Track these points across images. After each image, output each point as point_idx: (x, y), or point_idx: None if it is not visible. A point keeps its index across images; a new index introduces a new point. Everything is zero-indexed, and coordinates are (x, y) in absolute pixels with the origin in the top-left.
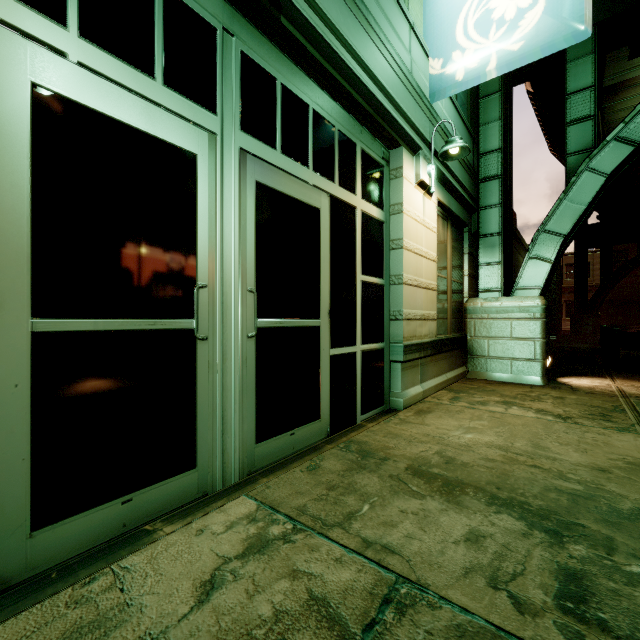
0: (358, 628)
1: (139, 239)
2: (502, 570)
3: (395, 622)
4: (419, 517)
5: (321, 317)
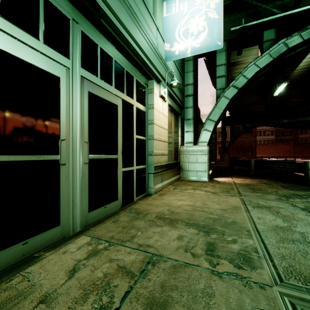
0: (138, 273)
1: (31, 116)
2: (189, 246)
3: (152, 268)
4: (160, 233)
5: (118, 154)
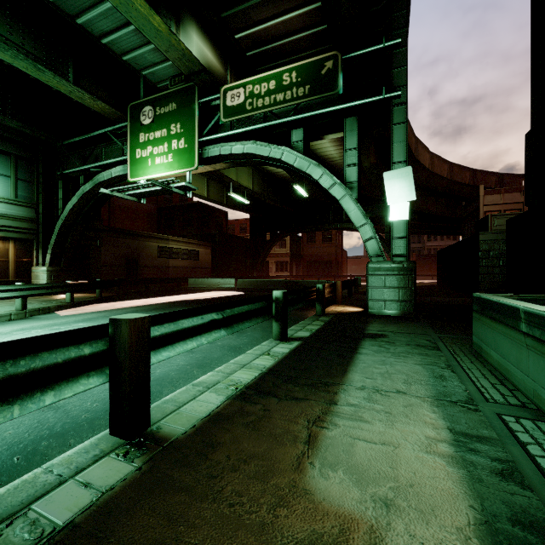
0: None
1: None
2: None
3: None
4: None
5: None
